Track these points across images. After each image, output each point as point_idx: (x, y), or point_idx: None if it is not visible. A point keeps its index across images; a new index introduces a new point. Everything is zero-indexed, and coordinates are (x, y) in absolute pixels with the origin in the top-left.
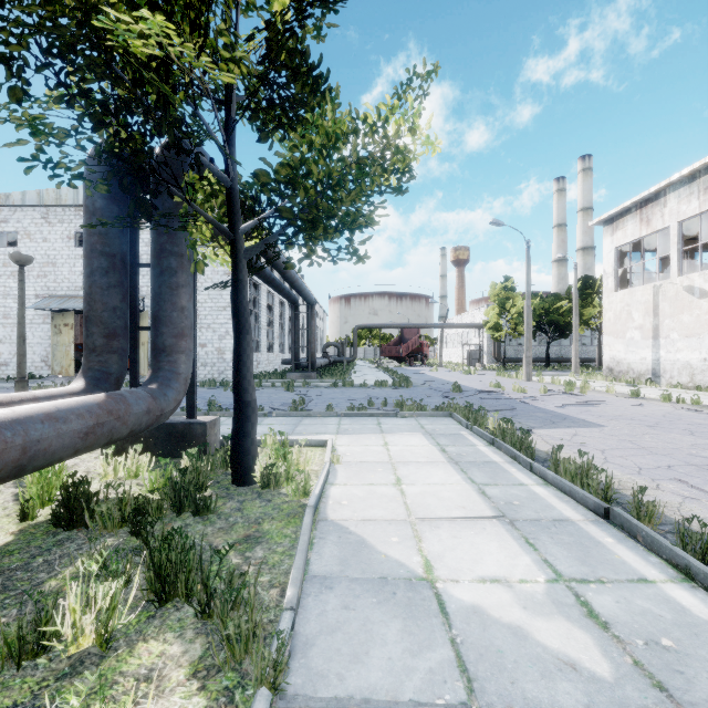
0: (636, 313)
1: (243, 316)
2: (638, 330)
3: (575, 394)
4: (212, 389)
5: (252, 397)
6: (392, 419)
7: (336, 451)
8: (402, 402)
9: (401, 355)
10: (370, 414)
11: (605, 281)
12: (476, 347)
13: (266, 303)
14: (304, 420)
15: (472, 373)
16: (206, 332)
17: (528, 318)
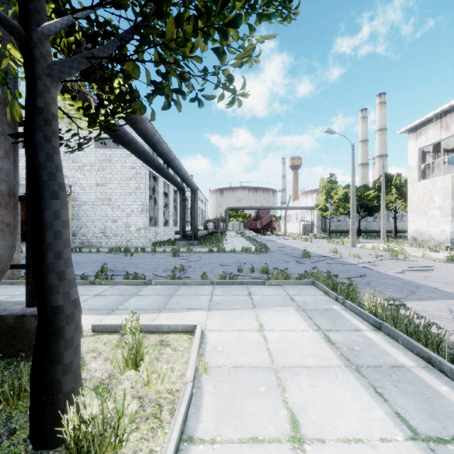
0: (437, 197)
1: (44, 169)
2: (439, 209)
3: (400, 259)
4: (117, 255)
5: (69, 297)
6: (260, 288)
7: (205, 343)
8: (266, 268)
9: (257, 228)
10: (240, 282)
11: (410, 174)
12: (308, 222)
13: (162, 191)
14: (180, 290)
15: (309, 240)
16: (116, 211)
17: (353, 201)
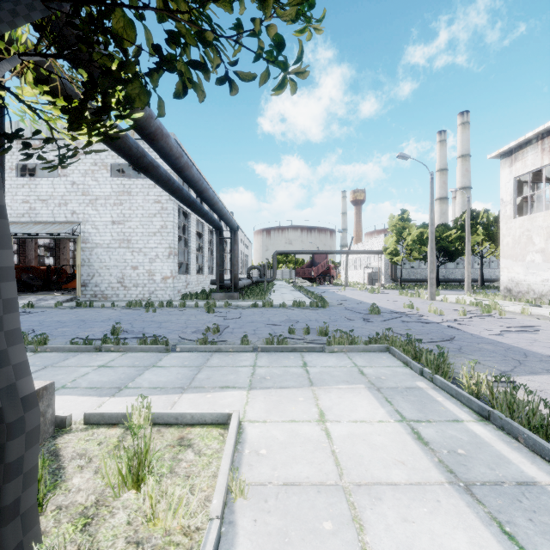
0: (537, 237)
1: None
2: (540, 253)
3: (494, 316)
4: (136, 310)
5: (15, 393)
6: (319, 356)
7: (243, 442)
8: (326, 329)
9: (312, 276)
10: (292, 348)
11: (503, 209)
12: (375, 270)
13: (195, 230)
14: (212, 359)
15: (377, 292)
16: (137, 255)
17: (432, 242)
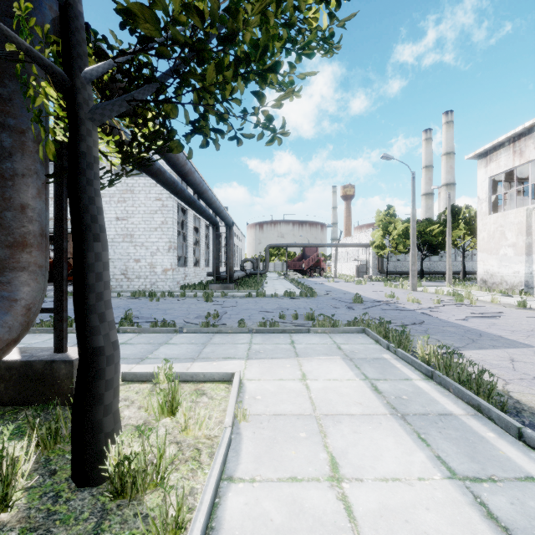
0: (509, 233)
1: (87, 212)
2: (511, 247)
3: (465, 304)
4: (141, 300)
5: (109, 339)
6: (305, 336)
7: (244, 392)
8: (312, 315)
9: (303, 269)
10: (282, 330)
11: (479, 206)
12: (363, 262)
13: (192, 226)
14: (214, 338)
15: (363, 283)
16: (140, 249)
17: (413, 237)
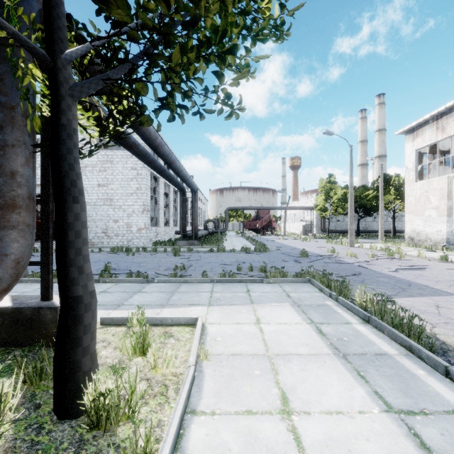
0: (433, 197)
1: (67, 177)
2: (435, 209)
3: (396, 258)
4: (118, 254)
5: (87, 289)
6: (259, 286)
7: (206, 334)
8: (265, 267)
9: (257, 228)
10: (239, 280)
11: (407, 174)
12: (308, 223)
13: (163, 191)
14: (181, 287)
15: (308, 240)
16: (118, 211)
17: (351, 201)
